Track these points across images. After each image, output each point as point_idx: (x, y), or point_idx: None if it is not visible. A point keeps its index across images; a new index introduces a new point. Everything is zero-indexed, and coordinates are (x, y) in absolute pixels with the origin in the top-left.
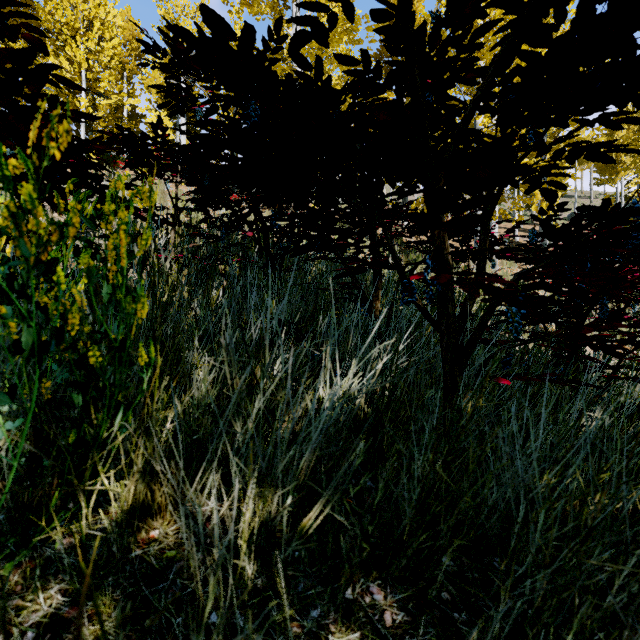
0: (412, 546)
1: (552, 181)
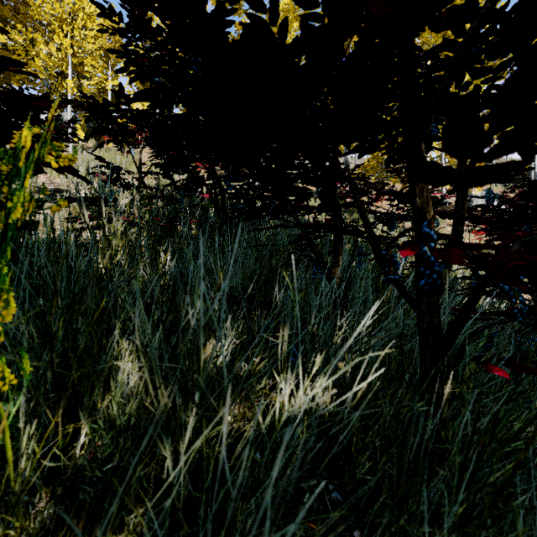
0: None
1: None
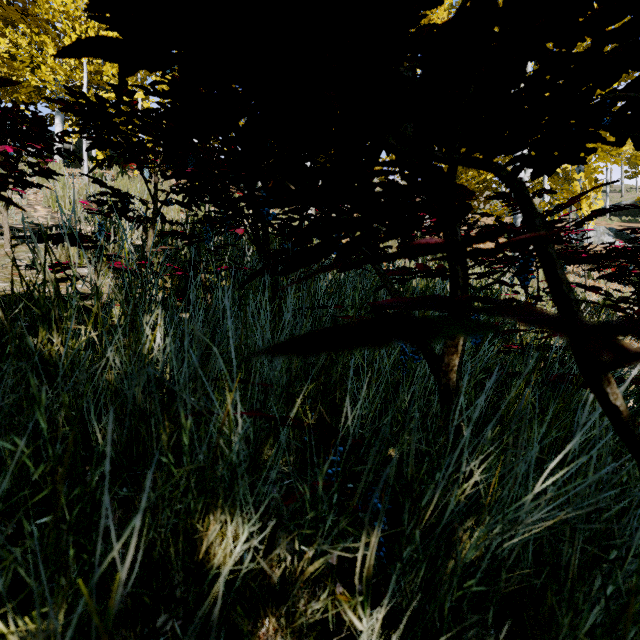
0: None
1: None
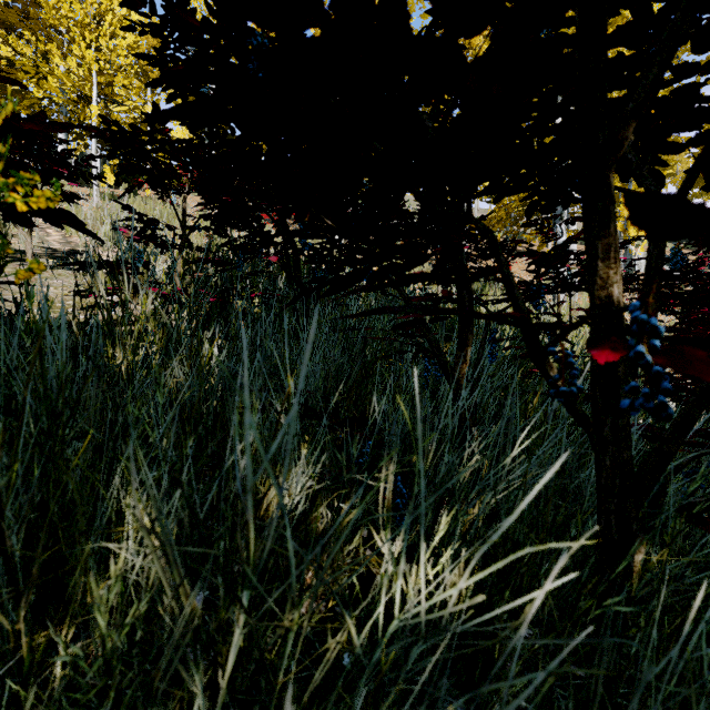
0: None
1: None
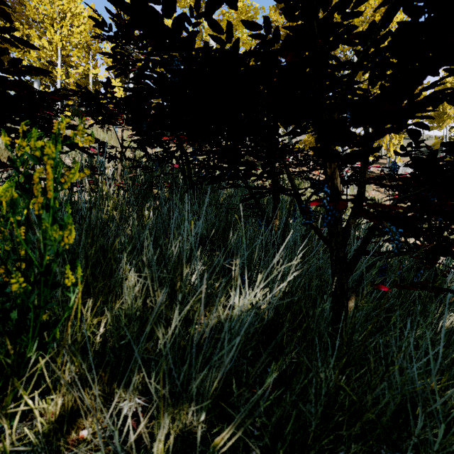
0: (314, 447)
1: (418, 123)
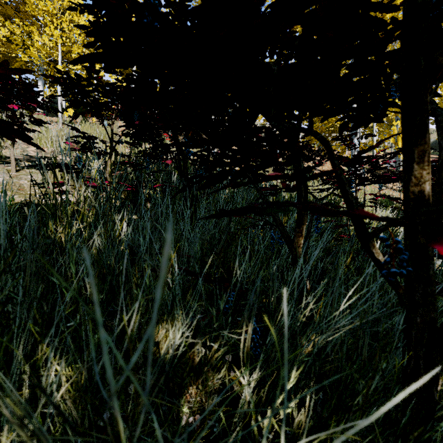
0: None
1: None
